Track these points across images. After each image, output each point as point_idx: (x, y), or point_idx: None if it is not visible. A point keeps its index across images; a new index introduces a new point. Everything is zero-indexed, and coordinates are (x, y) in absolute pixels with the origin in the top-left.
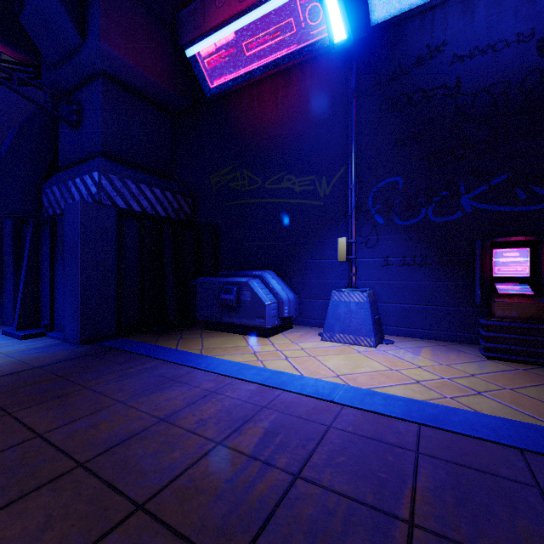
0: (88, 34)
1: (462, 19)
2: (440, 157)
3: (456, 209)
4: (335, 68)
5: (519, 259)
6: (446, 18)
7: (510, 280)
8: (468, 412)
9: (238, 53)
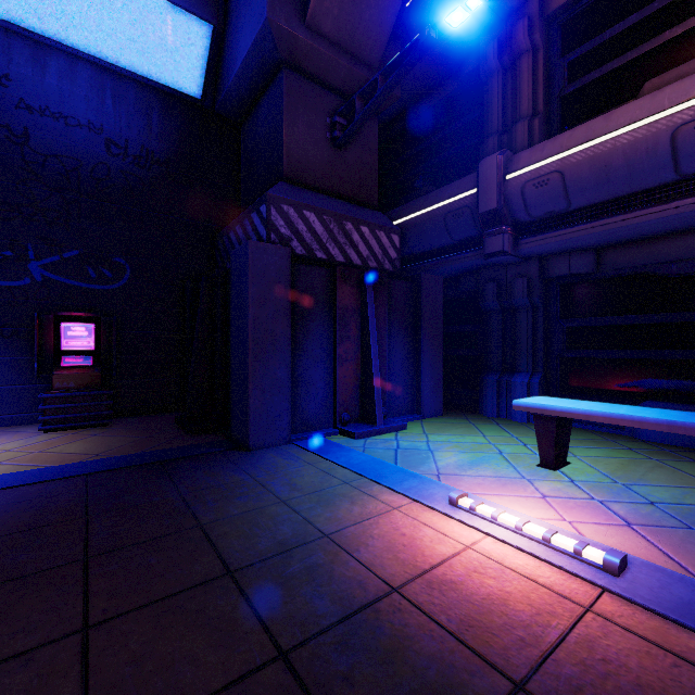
0: None
1: (32, 67)
2: (3, 209)
3: (24, 275)
4: None
5: (86, 334)
6: (11, 50)
7: (79, 353)
8: None
9: None
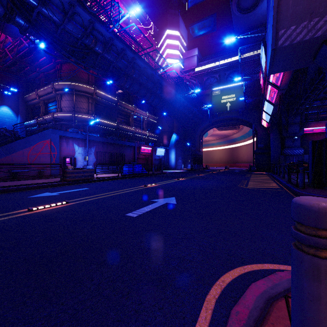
0: (300, 132)
1: None
2: None
3: None
4: None
5: None
6: None
7: None
8: None
9: (312, 130)
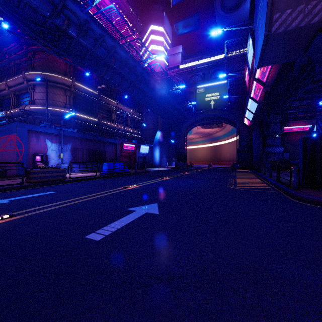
0: (280, 130)
1: None
2: None
3: None
4: (307, 134)
5: None
6: None
7: None
8: None
9: (291, 129)
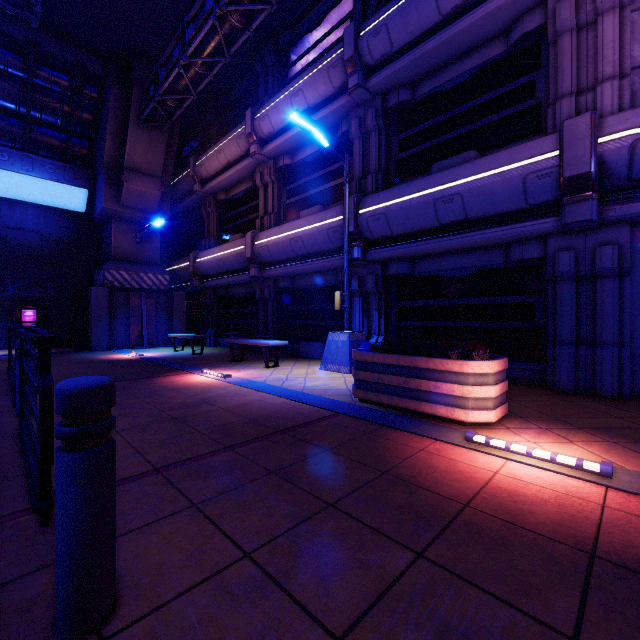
0: None
1: (10, 211)
2: None
3: (7, 292)
4: None
5: (33, 314)
6: (1, 206)
7: (29, 322)
8: (4, 354)
9: None
